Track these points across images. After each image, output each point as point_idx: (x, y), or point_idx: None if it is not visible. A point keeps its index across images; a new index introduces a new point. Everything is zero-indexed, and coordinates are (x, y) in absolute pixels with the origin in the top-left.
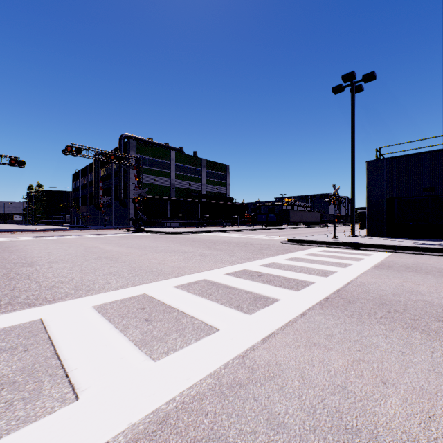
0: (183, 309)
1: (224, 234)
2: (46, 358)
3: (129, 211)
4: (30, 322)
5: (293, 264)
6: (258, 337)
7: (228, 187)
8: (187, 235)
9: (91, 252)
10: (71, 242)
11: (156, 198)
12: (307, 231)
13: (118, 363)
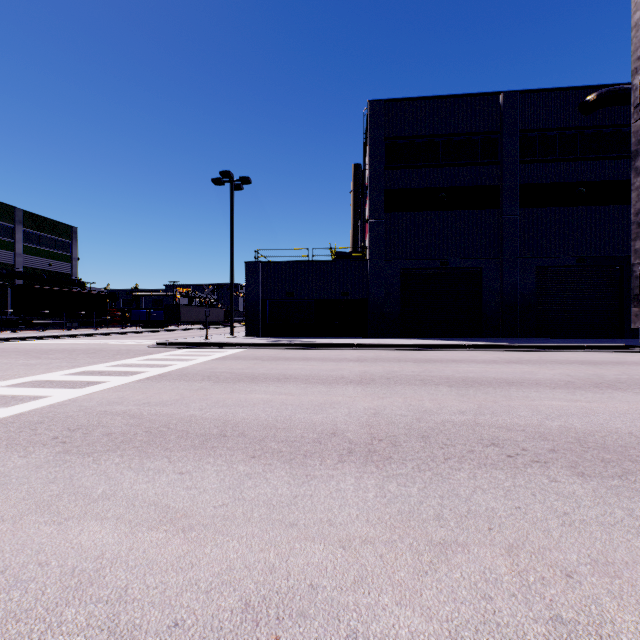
0: (17, 394)
1: (65, 341)
2: None
3: None
4: None
5: (143, 363)
6: (83, 394)
7: (74, 264)
8: None
9: None
10: None
11: None
12: (198, 333)
13: None
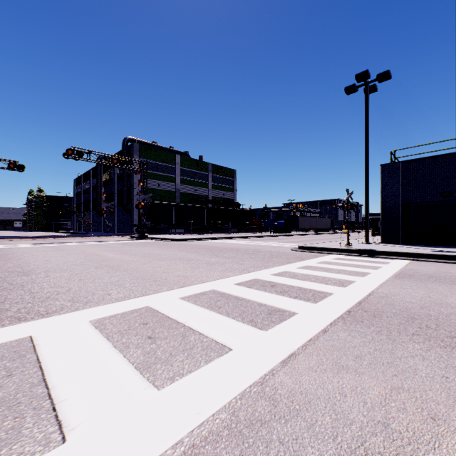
0: (190, 324)
1: (231, 241)
2: (31, 385)
3: (133, 217)
4: (18, 340)
5: (307, 273)
6: (277, 358)
7: (235, 193)
8: (193, 242)
9: (92, 260)
10: (71, 249)
11: (160, 203)
12: (317, 238)
13: (115, 391)
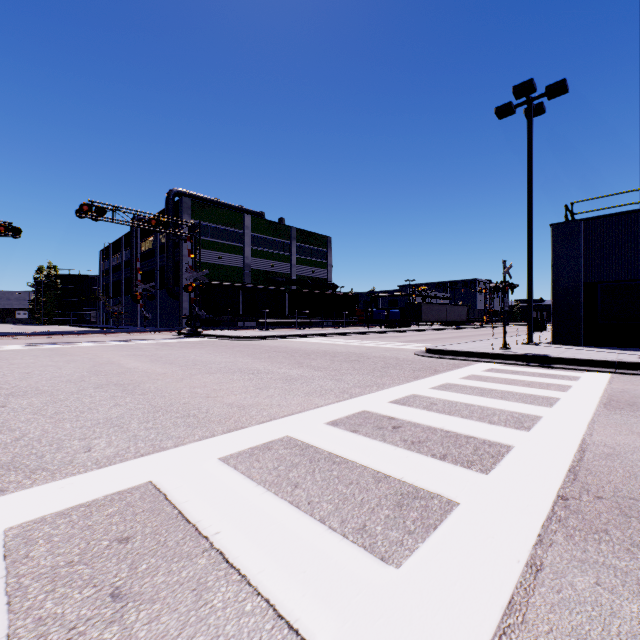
0: (224, 540)
1: (324, 341)
2: None
3: (182, 305)
4: None
5: (452, 399)
6: None
7: (329, 270)
8: (267, 342)
9: (98, 374)
10: (78, 354)
11: (221, 285)
12: (450, 335)
13: None
